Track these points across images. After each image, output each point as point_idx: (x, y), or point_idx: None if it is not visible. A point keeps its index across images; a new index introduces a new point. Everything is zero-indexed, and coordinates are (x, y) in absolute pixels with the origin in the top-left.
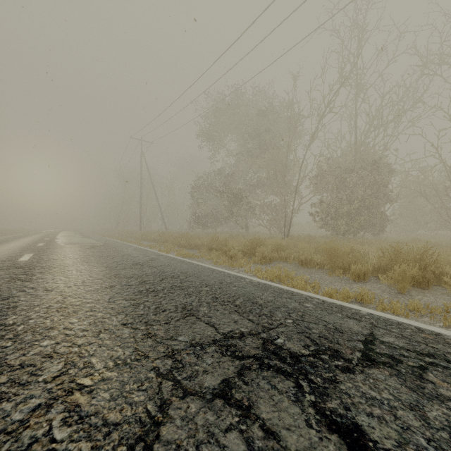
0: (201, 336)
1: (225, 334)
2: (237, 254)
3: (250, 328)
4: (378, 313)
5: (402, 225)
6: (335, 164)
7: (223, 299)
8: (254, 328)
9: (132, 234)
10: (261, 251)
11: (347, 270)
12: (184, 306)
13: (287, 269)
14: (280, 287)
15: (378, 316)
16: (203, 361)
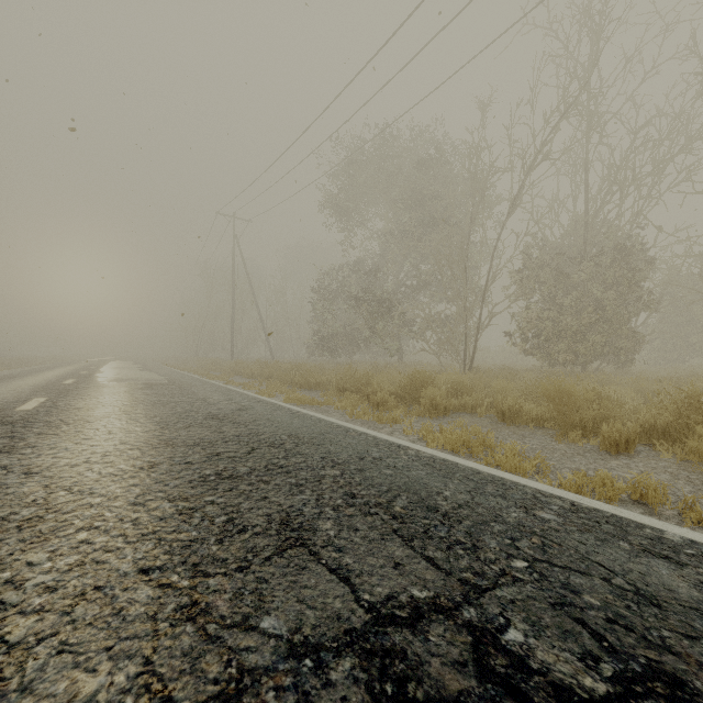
0: (318, 616)
1: (376, 608)
2: (387, 399)
3: (433, 588)
4: None
5: (661, 351)
6: (549, 249)
7: (366, 499)
8: (443, 586)
9: (219, 365)
10: (429, 394)
11: (589, 432)
12: (287, 518)
13: (479, 429)
14: (477, 469)
15: None
16: None
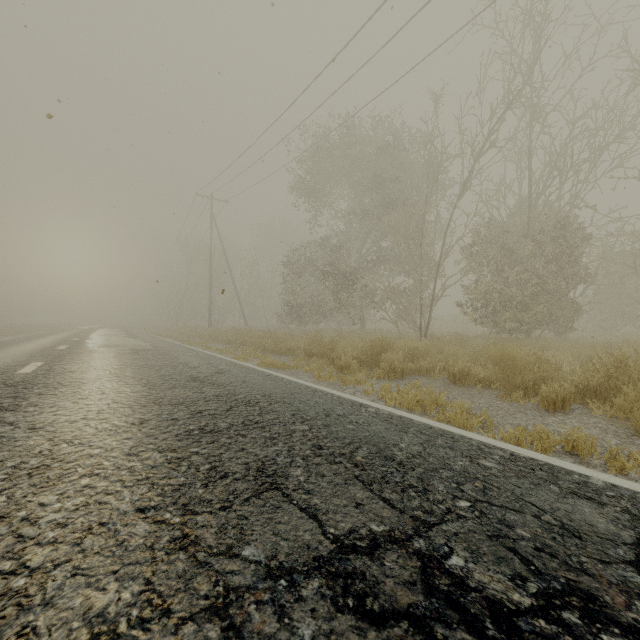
0: (291, 546)
1: (340, 540)
2: (350, 363)
3: (389, 524)
4: (627, 485)
5: (597, 320)
6: (496, 227)
7: (331, 450)
8: (397, 522)
9: (198, 332)
10: (388, 359)
11: (530, 392)
12: (262, 466)
13: (432, 389)
14: (429, 425)
15: (630, 490)
16: (292, 629)
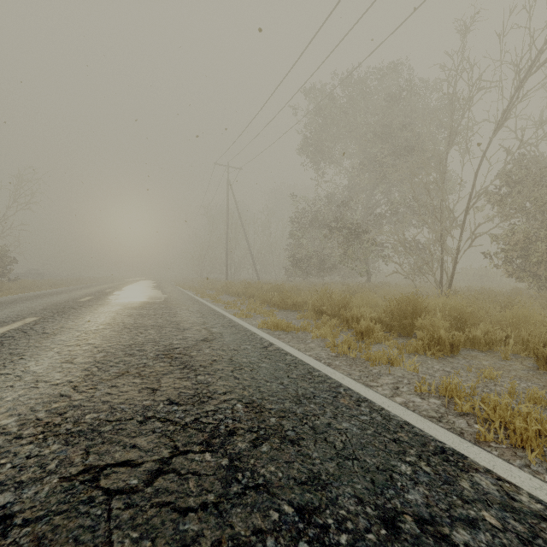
0: None
1: None
2: (373, 328)
3: None
4: None
5: None
6: (535, 166)
7: None
8: None
9: (215, 284)
10: (427, 326)
11: None
12: None
13: (538, 392)
14: None
15: None
16: None
